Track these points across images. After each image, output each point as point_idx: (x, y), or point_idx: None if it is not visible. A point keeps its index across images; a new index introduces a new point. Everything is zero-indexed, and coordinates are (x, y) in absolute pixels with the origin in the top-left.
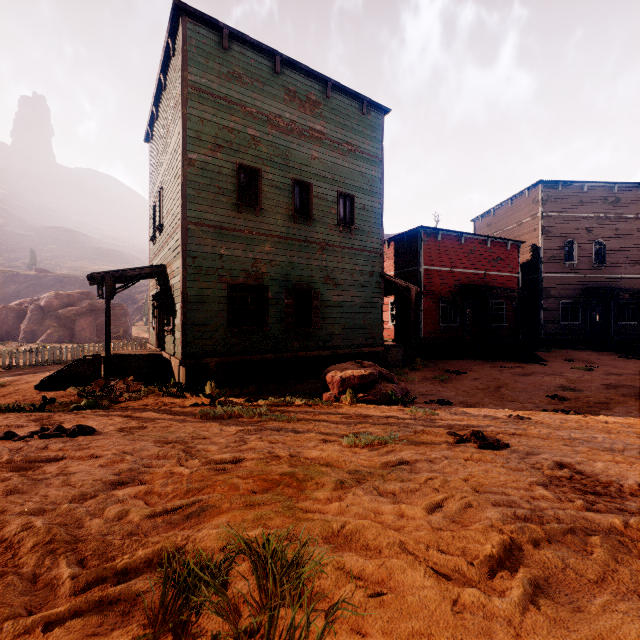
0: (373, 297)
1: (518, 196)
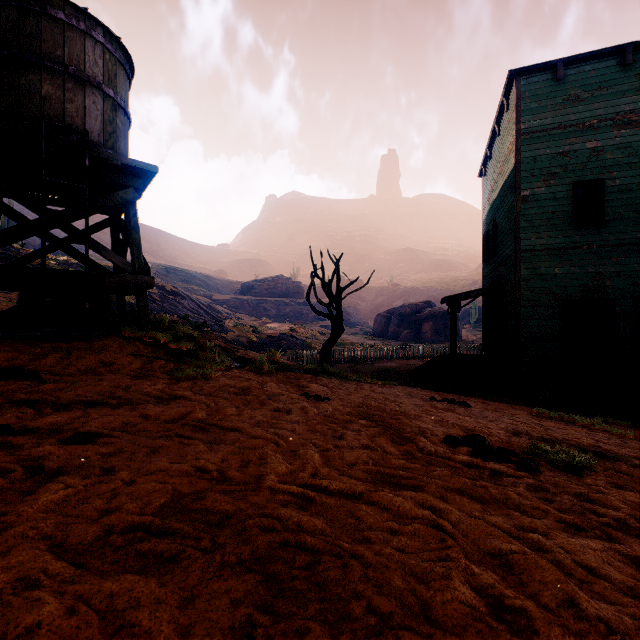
0: None
1: None
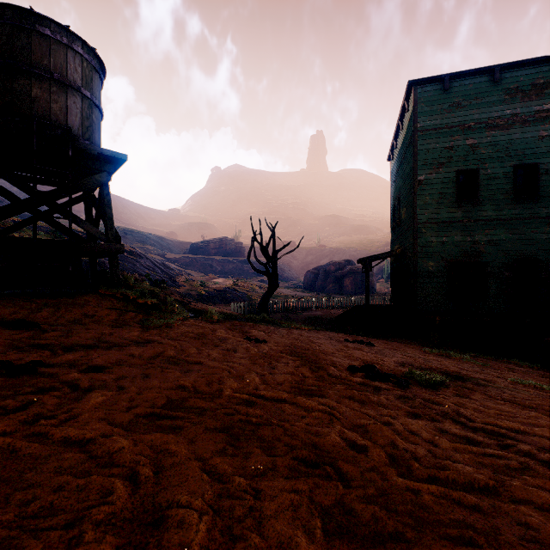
0: None
1: None
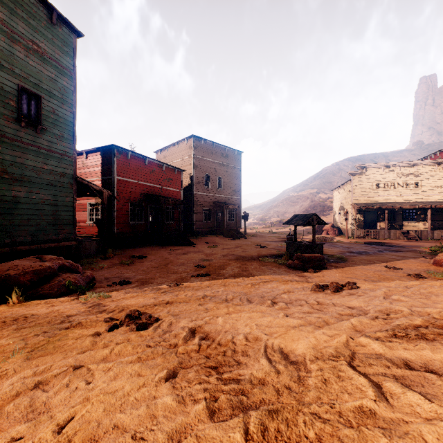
0: (65, 196)
1: (182, 142)
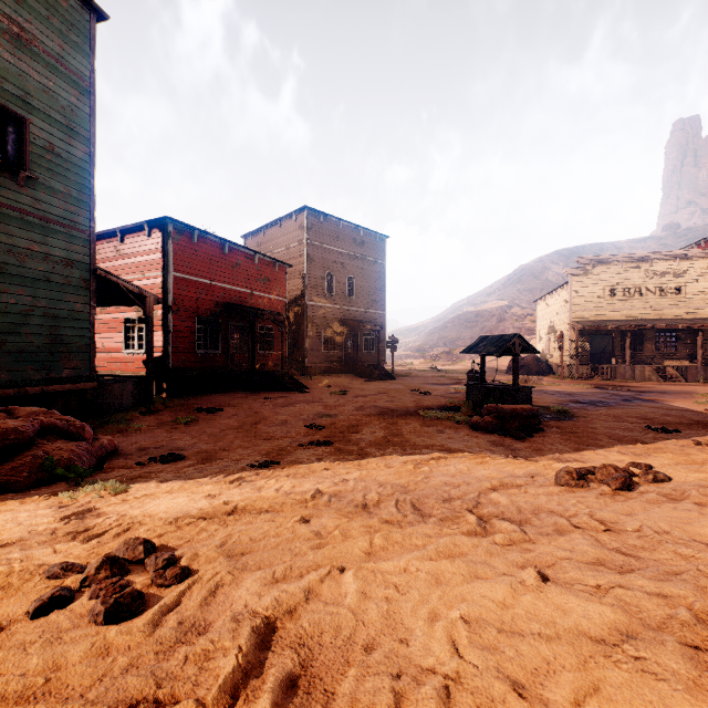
0: (74, 302)
1: (287, 218)
